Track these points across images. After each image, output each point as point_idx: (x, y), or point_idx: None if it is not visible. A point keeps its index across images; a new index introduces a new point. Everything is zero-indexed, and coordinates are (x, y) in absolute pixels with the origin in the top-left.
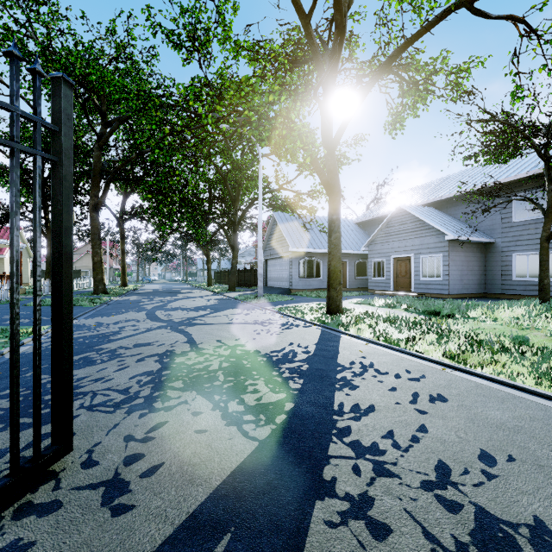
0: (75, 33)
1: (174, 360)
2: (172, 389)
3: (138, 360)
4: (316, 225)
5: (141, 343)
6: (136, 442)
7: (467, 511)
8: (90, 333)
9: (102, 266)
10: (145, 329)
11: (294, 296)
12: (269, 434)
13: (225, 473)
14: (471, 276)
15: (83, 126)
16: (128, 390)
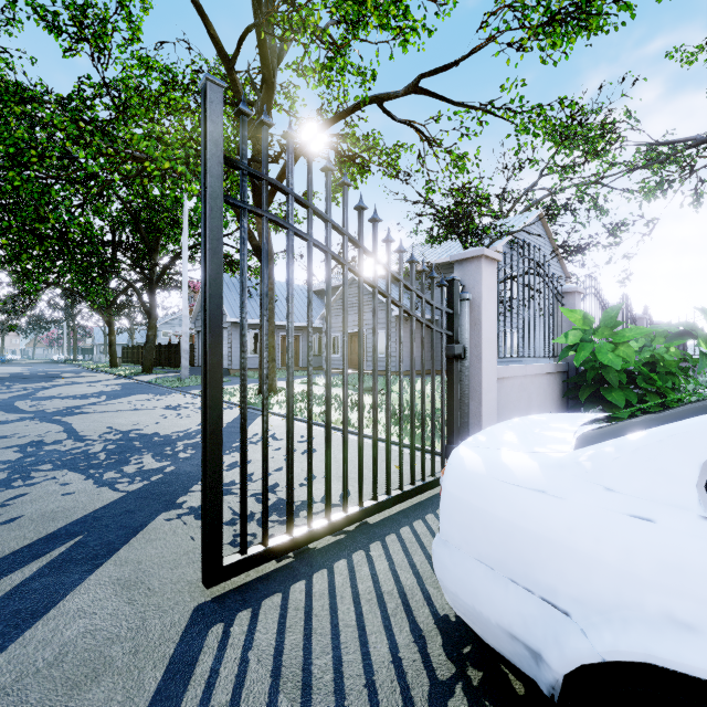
0: None
1: (43, 448)
2: (37, 471)
3: None
4: None
5: None
6: None
7: (271, 501)
8: None
9: None
10: None
11: (232, 377)
12: (140, 487)
13: (88, 512)
14: (418, 353)
15: None
16: None
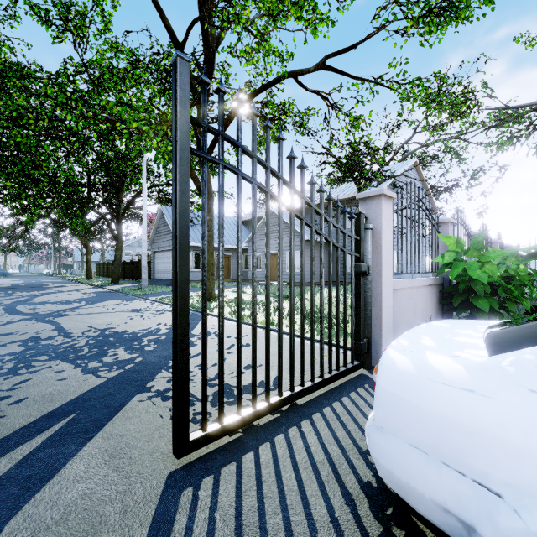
0: None
1: (40, 343)
2: (36, 361)
3: None
4: None
5: (1, 334)
6: (3, 391)
7: None
8: None
9: None
10: (4, 322)
11: None
12: (117, 374)
13: (78, 394)
14: None
15: None
16: None
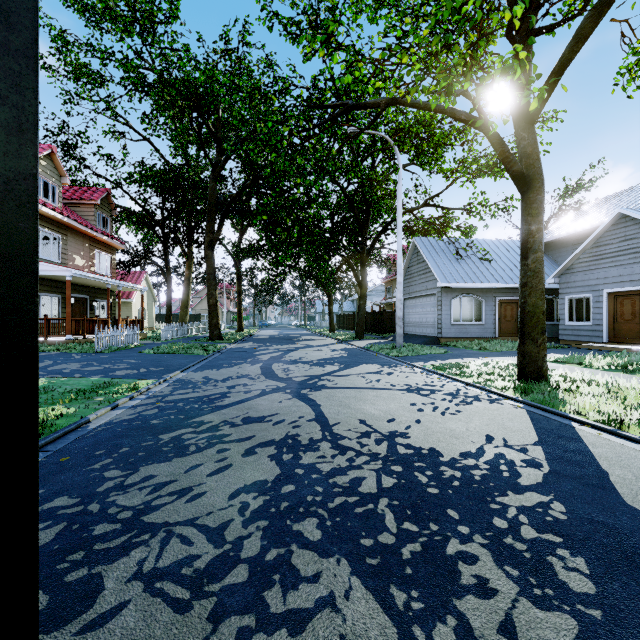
0: (189, 48)
1: (299, 457)
2: (299, 543)
3: (245, 453)
4: (474, 251)
5: (253, 417)
6: None
7: None
8: (193, 394)
9: (217, 310)
10: (258, 391)
11: (446, 347)
12: None
13: None
14: None
15: (201, 161)
16: (222, 531)
